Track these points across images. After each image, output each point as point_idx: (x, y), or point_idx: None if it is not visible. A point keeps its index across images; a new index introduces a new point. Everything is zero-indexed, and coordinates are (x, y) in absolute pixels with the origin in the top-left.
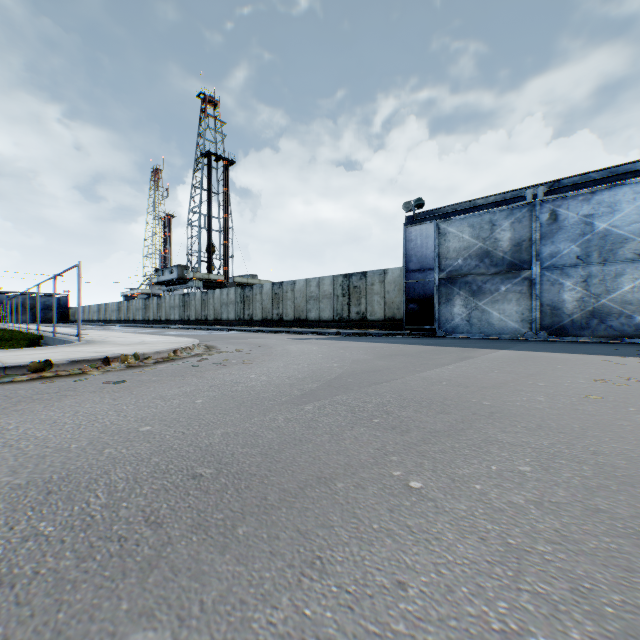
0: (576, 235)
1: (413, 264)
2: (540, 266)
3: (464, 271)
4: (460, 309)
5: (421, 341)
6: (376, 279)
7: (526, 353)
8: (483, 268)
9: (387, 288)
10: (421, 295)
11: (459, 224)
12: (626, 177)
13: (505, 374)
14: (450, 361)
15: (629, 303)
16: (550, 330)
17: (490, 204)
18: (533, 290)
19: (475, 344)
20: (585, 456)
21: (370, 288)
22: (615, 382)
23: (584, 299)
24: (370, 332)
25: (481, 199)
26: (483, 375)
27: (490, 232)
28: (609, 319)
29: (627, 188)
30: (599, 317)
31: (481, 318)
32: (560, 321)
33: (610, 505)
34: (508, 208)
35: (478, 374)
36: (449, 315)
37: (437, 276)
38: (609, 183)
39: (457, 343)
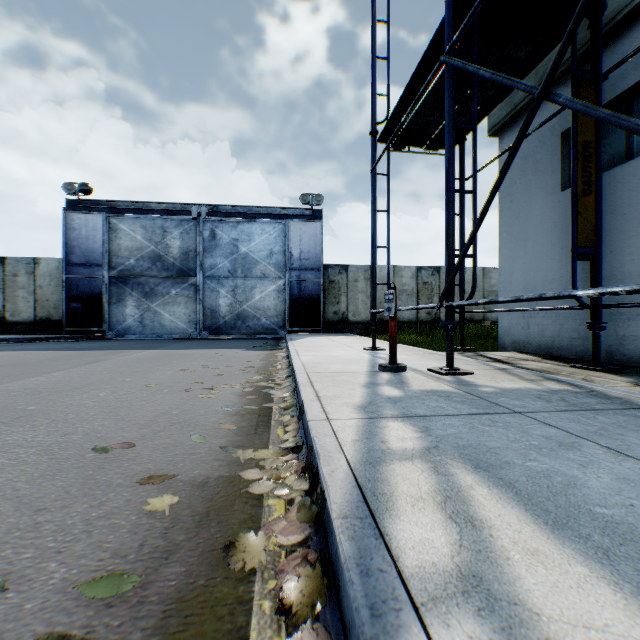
0: (229, 253)
1: (77, 257)
2: (204, 275)
3: (138, 272)
4: (133, 310)
5: (75, 345)
6: (23, 269)
7: (169, 351)
8: (156, 271)
9: (40, 282)
10: (88, 293)
11: (132, 223)
12: (258, 217)
13: (111, 374)
14: (71, 367)
15: (260, 309)
16: (211, 330)
17: (162, 211)
18: (199, 295)
19: (135, 345)
20: (53, 439)
21: (13, 280)
22: (194, 370)
23: (234, 305)
24: (6, 337)
25: (155, 203)
26: (84, 378)
27: (163, 237)
28: (249, 320)
29: (259, 225)
30: (243, 319)
31: (154, 319)
32: (218, 322)
33: (1, 477)
34: (179, 219)
35: (80, 378)
36: (121, 316)
37: (108, 274)
38: (249, 218)
39: (117, 345)
